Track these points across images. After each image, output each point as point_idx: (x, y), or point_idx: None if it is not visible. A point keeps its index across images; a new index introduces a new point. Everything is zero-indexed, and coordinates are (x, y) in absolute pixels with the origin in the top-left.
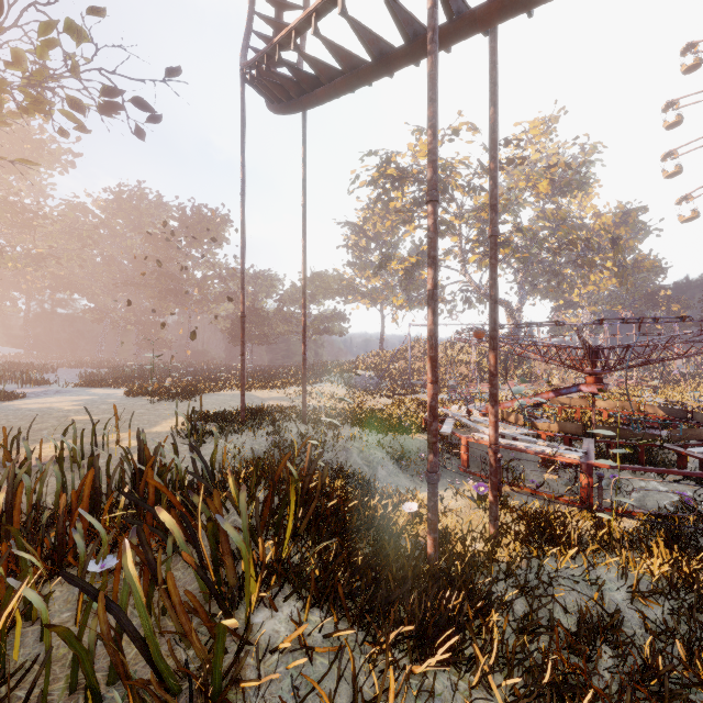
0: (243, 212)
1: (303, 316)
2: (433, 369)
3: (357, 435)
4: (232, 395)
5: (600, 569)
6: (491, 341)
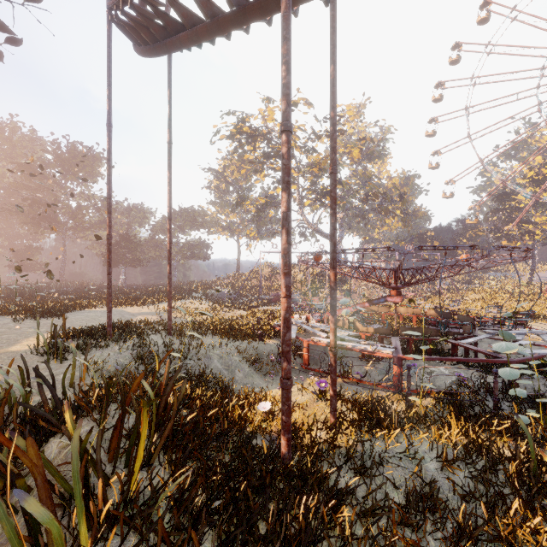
0: (109, 141)
1: (169, 240)
2: (287, 284)
3: (217, 343)
4: (103, 312)
5: (415, 444)
6: (331, 261)
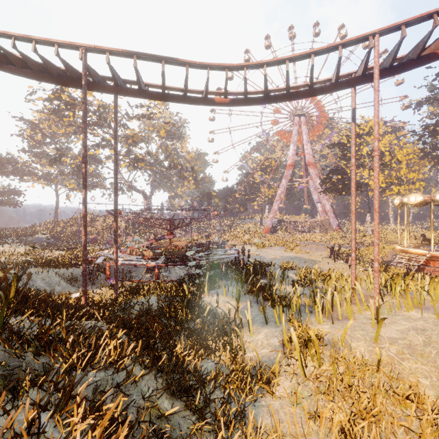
0: None
1: None
2: (85, 230)
3: (40, 272)
4: None
5: (152, 297)
6: (115, 217)
